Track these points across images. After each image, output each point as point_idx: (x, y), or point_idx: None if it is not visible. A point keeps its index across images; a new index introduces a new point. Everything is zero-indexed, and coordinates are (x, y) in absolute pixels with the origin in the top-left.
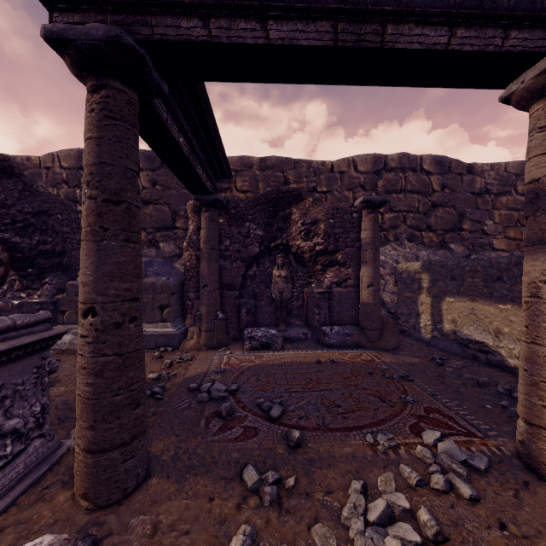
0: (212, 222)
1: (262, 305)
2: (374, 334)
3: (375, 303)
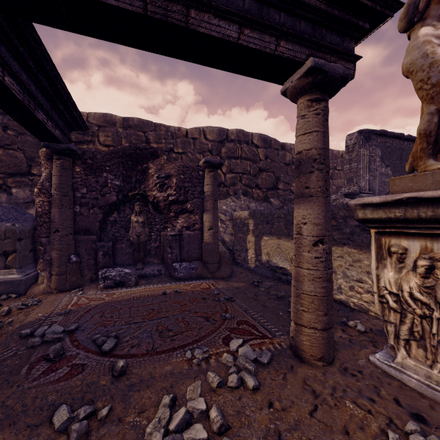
0: (64, 170)
1: (122, 248)
2: (213, 267)
3: (214, 242)
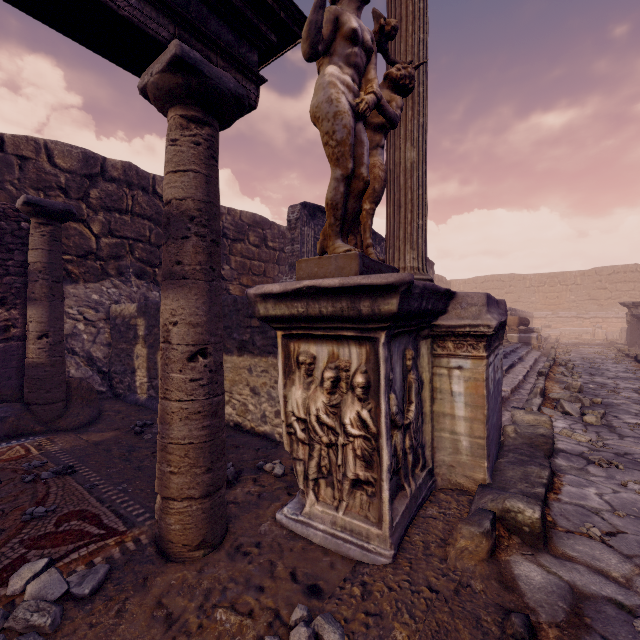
0: None
1: None
2: (50, 410)
3: (53, 362)
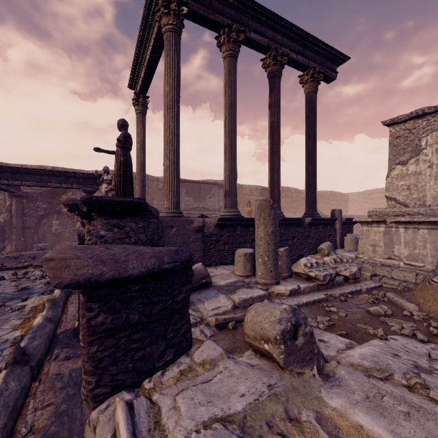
0: (18, 203)
1: (49, 236)
2: None
3: None
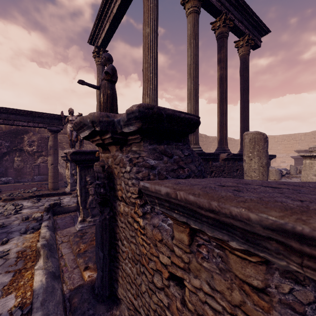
0: None
1: (11, 171)
2: None
3: None
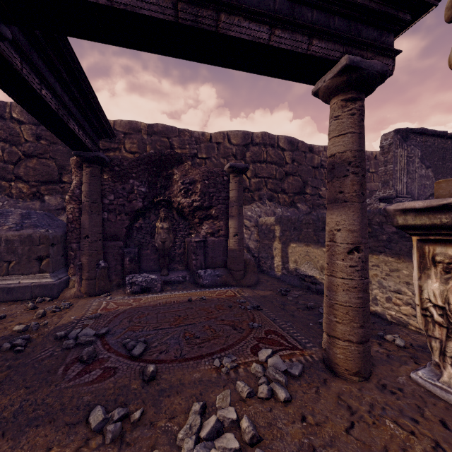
0: (93, 177)
1: (147, 254)
2: (238, 274)
3: (240, 249)
